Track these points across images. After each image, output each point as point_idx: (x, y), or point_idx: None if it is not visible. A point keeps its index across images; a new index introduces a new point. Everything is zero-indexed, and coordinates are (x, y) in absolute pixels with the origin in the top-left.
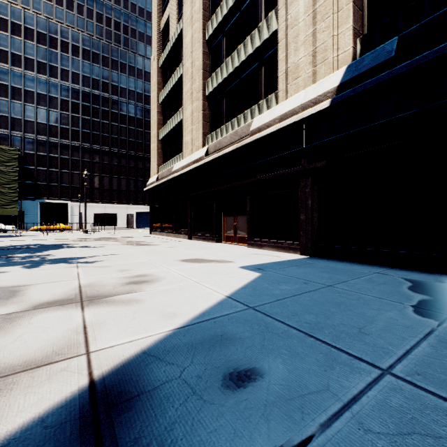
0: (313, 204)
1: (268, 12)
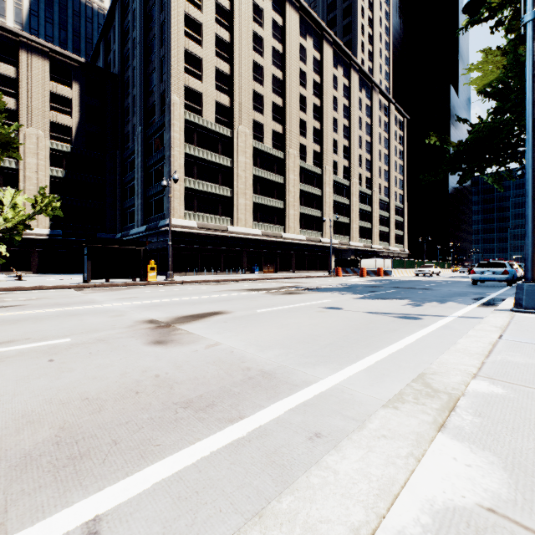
0: (38, 260)
1: (7, 185)
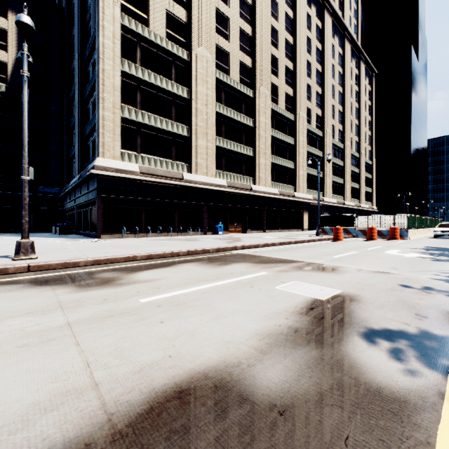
0: None
1: None
